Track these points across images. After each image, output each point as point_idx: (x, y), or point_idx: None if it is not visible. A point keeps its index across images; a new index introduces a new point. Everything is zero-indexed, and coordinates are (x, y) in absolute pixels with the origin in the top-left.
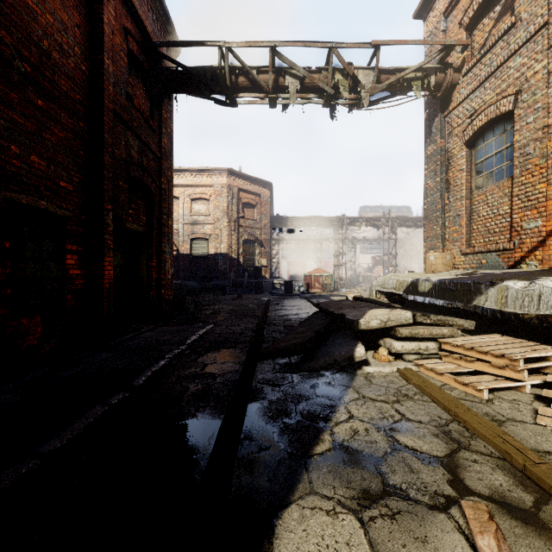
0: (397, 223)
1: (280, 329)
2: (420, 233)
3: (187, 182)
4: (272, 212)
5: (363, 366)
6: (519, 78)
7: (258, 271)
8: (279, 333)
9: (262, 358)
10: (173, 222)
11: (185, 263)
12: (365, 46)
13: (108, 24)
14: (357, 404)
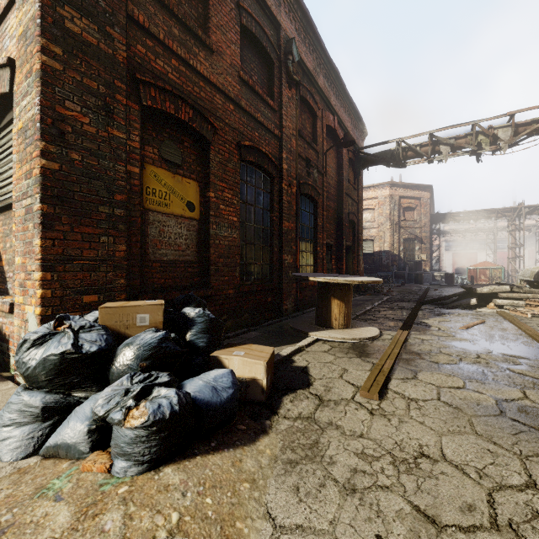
0: None
1: None
2: None
3: None
4: (432, 208)
5: (476, 309)
6: None
7: (418, 264)
8: None
9: (424, 303)
10: None
11: None
12: (501, 116)
13: (344, 155)
14: (464, 314)
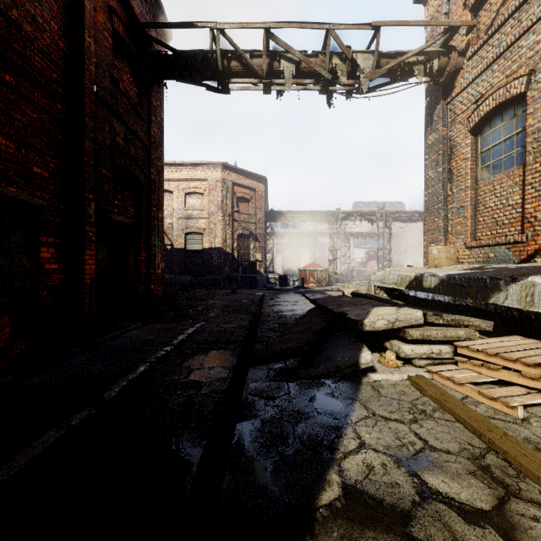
0: (391, 218)
1: (275, 326)
2: (414, 228)
3: (181, 176)
4: (266, 207)
5: (369, 373)
6: (533, 57)
7: (252, 265)
8: (274, 331)
9: (254, 363)
10: (168, 216)
11: (179, 257)
12: (364, 27)
13: None
14: (367, 424)
